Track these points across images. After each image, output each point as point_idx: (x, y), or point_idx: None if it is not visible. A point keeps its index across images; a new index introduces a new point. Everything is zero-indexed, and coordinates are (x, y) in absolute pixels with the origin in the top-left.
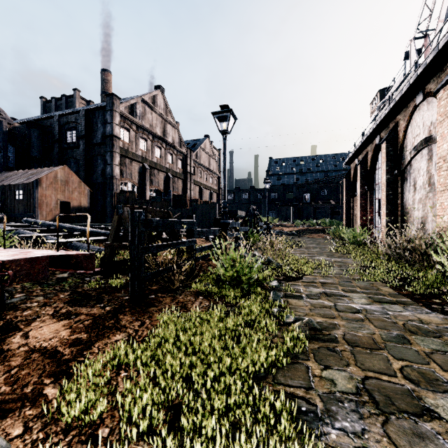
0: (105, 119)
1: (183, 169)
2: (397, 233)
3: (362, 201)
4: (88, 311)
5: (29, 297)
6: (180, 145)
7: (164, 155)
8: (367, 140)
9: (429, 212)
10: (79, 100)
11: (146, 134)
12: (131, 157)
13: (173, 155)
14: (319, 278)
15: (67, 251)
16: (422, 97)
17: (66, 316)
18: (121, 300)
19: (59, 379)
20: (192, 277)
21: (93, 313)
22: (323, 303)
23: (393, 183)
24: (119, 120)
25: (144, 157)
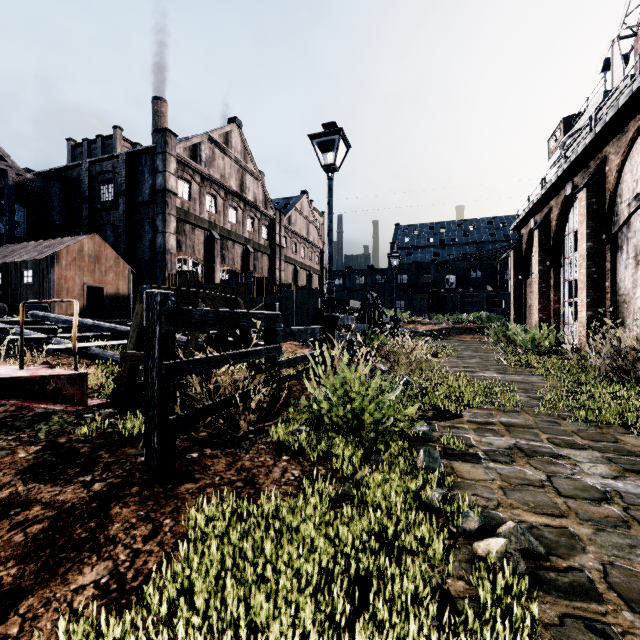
0: (155, 166)
1: (270, 240)
2: (622, 335)
3: (543, 284)
4: (54, 494)
5: None
6: (266, 205)
7: (242, 219)
8: (551, 189)
9: None
10: (121, 142)
11: (216, 188)
12: (194, 222)
13: (255, 219)
14: (497, 414)
15: (39, 369)
16: None
17: (1, 510)
18: (130, 465)
19: None
20: (274, 412)
21: (60, 501)
22: (524, 473)
23: (598, 255)
24: (175, 168)
25: (212, 223)
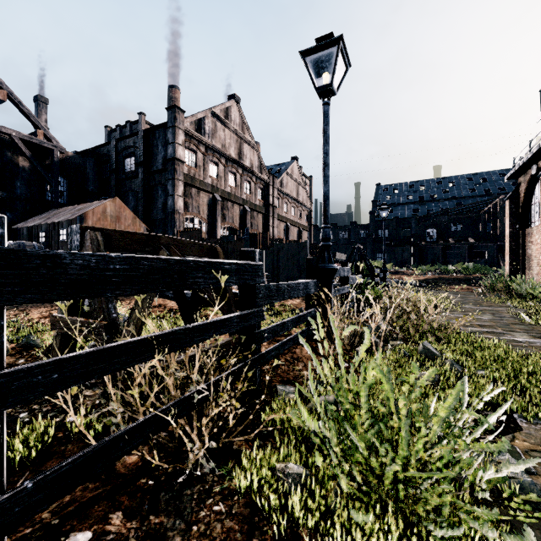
0: (166, 139)
1: (264, 201)
2: None
3: None
4: None
5: None
6: (261, 170)
7: (240, 183)
8: None
9: None
10: (144, 125)
11: (217, 156)
12: (199, 186)
13: (251, 182)
14: None
15: None
16: None
17: None
18: None
19: None
20: (252, 404)
21: None
22: None
23: None
24: (183, 139)
25: (215, 186)
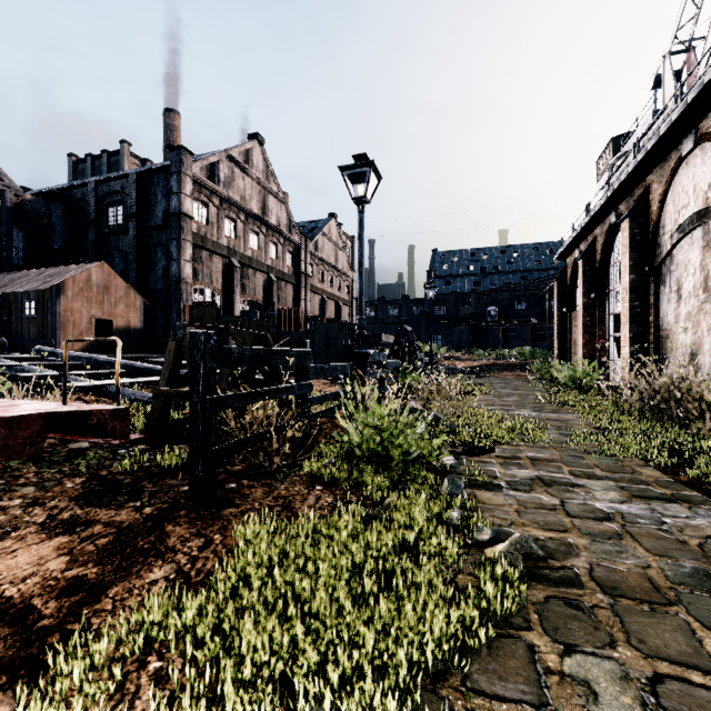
0: (169, 187)
1: (295, 268)
2: (656, 371)
3: (587, 318)
4: (110, 516)
5: (9, 488)
6: (290, 229)
7: (264, 245)
8: (595, 217)
9: (705, 336)
10: (129, 158)
11: (235, 211)
12: (211, 249)
13: (278, 245)
14: (525, 449)
15: (82, 404)
16: (693, 143)
17: (68, 528)
18: (174, 494)
19: (16, 680)
20: (305, 448)
21: (118, 521)
22: (540, 499)
23: (641, 288)
24: (191, 189)
25: (232, 249)
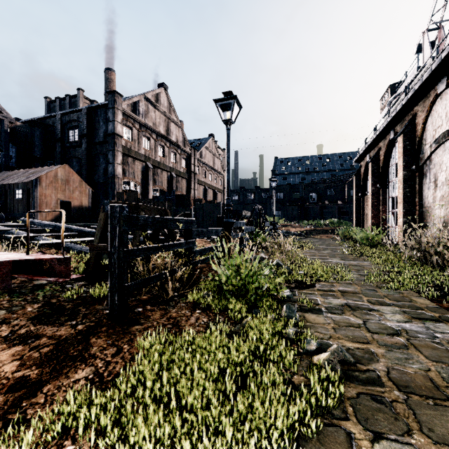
0: (107, 117)
1: (187, 169)
2: (422, 233)
3: (375, 199)
4: (54, 331)
5: None
6: (184, 144)
7: (168, 154)
8: (380, 135)
9: None
10: (83, 100)
11: (149, 132)
12: (134, 156)
13: (177, 154)
14: (337, 285)
15: (39, 255)
16: (445, 85)
17: (22, 340)
18: (100, 315)
19: None
20: (191, 284)
21: (58, 335)
22: (349, 320)
23: (411, 180)
24: (121, 118)
25: (147, 156)
